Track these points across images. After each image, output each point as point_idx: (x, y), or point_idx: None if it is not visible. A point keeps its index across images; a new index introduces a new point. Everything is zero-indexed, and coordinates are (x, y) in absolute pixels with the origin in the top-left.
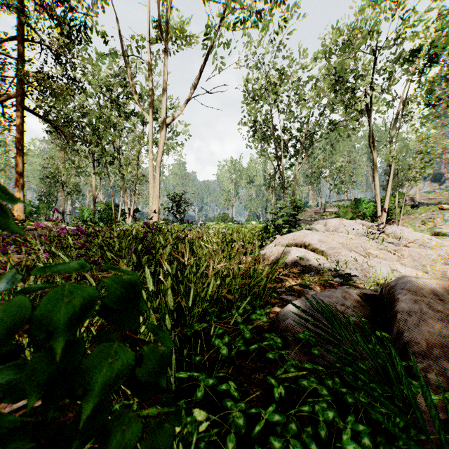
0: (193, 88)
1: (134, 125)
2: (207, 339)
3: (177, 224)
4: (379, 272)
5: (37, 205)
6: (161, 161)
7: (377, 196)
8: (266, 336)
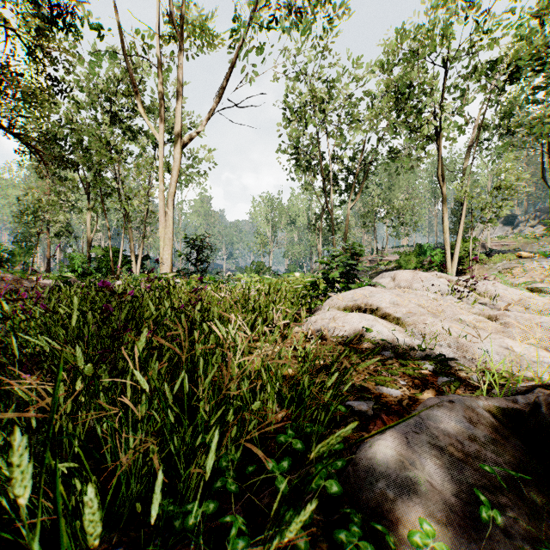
0: (217, 98)
1: (142, 148)
2: (216, 527)
3: (198, 275)
4: (483, 351)
5: (12, 251)
6: (174, 192)
7: (446, 241)
8: (341, 539)
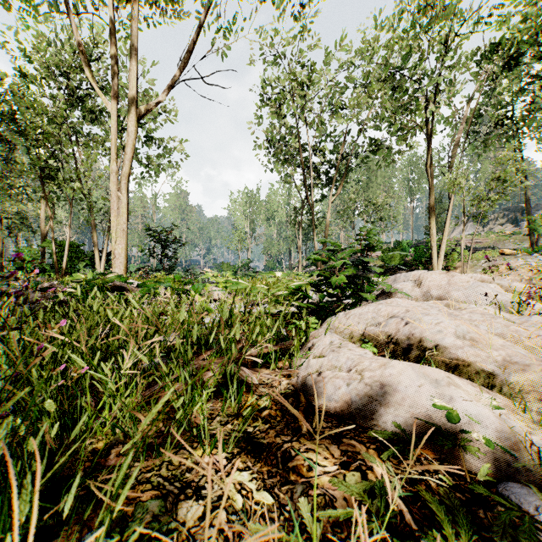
0: (183, 63)
1: (106, 132)
2: None
3: (161, 274)
4: None
5: None
6: (128, 173)
7: (432, 237)
8: None
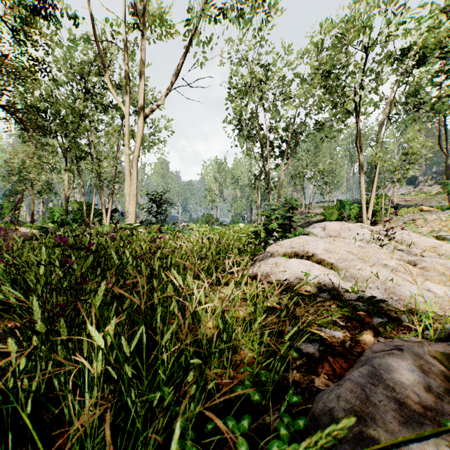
0: (174, 77)
1: (111, 119)
2: None
3: (158, 225)
4: (408, 293)
5: (1, 205)
6: (138, 156)
7: (362, 197)
8: None
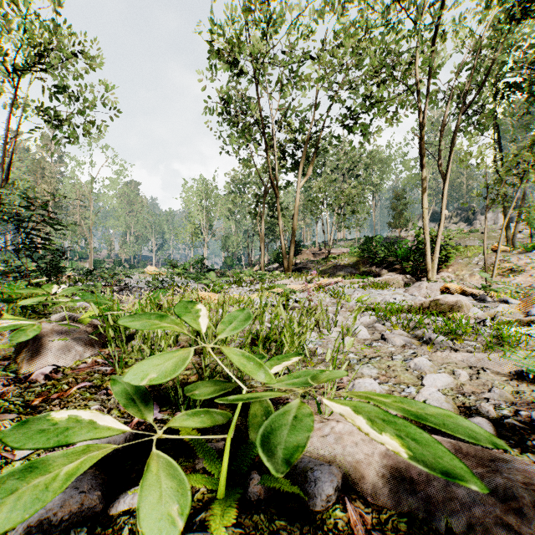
0: None
1: None
2: None
3: None
4: None
5: None
6: None
7: (426, 228)
8: None
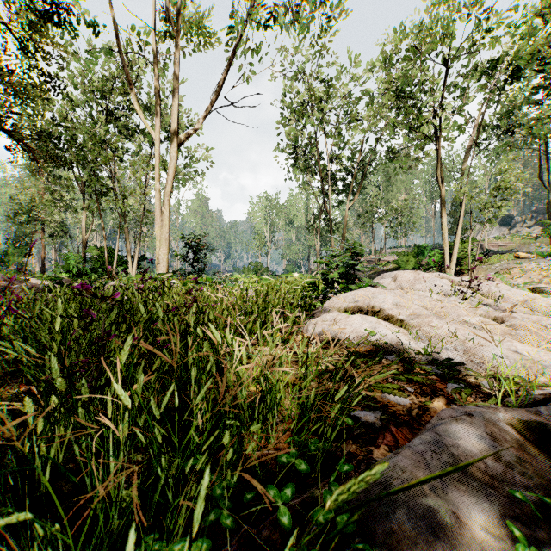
0: (215, 96)
1: (139, 147)
2: None
3: (195, 276)
4: (492, 355)
5: (5, 251)
6: (171, 191)
7: (445, 241)
8: None
